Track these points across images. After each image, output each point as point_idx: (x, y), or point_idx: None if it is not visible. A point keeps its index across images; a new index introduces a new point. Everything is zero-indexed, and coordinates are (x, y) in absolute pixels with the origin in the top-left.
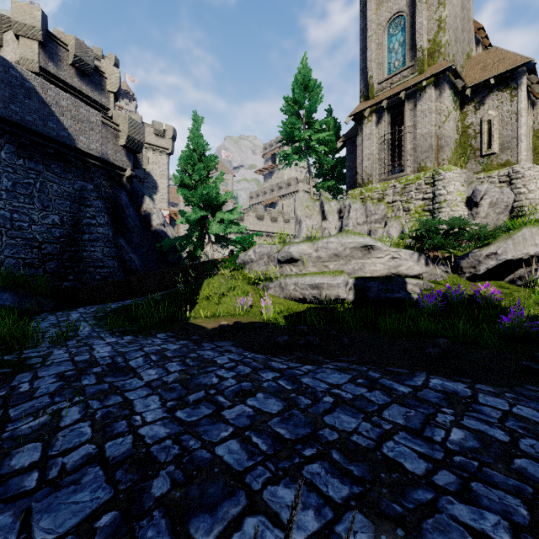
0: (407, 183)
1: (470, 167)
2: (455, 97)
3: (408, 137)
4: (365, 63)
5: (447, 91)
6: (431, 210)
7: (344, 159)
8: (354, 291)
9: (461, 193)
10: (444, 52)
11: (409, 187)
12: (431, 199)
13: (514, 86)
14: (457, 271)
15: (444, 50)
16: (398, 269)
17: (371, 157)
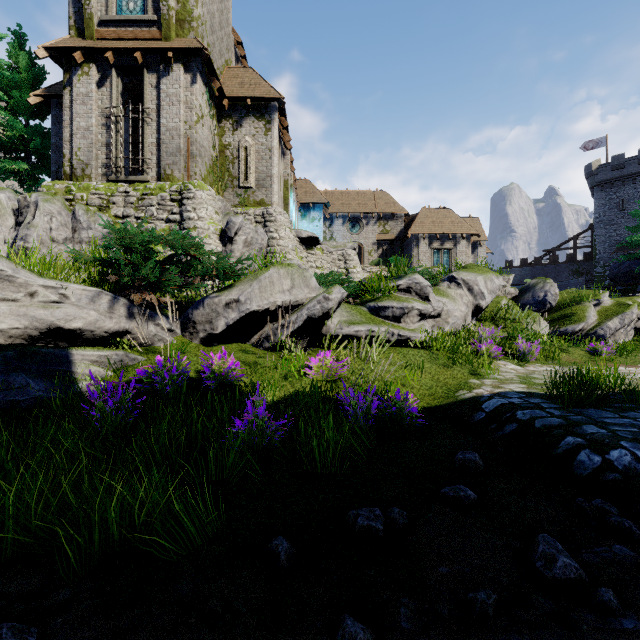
0: (146, 192)
1: (228, 196)
2: (211, 100)
3: (150, 125)
4: None
5: (201, 84)
6: None
7: (50, 132)
8: None
9: (215, 222)
10: (196, 29)
11: (149, 199)
12: (179, 222)
13: (268, 119)
14: (189, 329)
15: (196, 25)
16: (64, 326)
17: (89, 136)
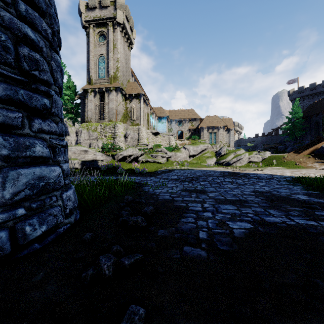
0: (106, 125)
1: (128, 123)
2: (123, 96)
3: (106, 107)
4: (89, 67)
5: (119, 94)
6: (114, 137)
7: (79, 105)
8: (81, 165)
9: (123, 133)
10: (118, 79)
11: (106, 127)
12: (114, 133)
13: (139, 99)
14: (114, 159)
15: (118, 78)
16: (96, 158)
17: (92, 111)
